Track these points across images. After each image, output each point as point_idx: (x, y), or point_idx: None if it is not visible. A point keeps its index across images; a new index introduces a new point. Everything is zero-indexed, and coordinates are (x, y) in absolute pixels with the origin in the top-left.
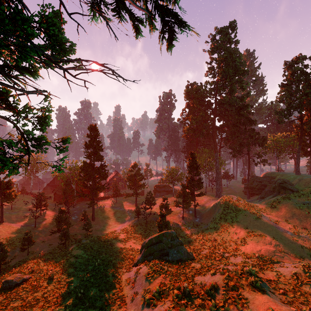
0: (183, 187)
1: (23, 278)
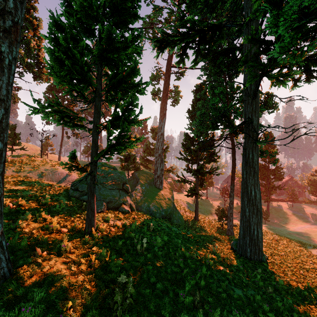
0: None
1: (235, 224)
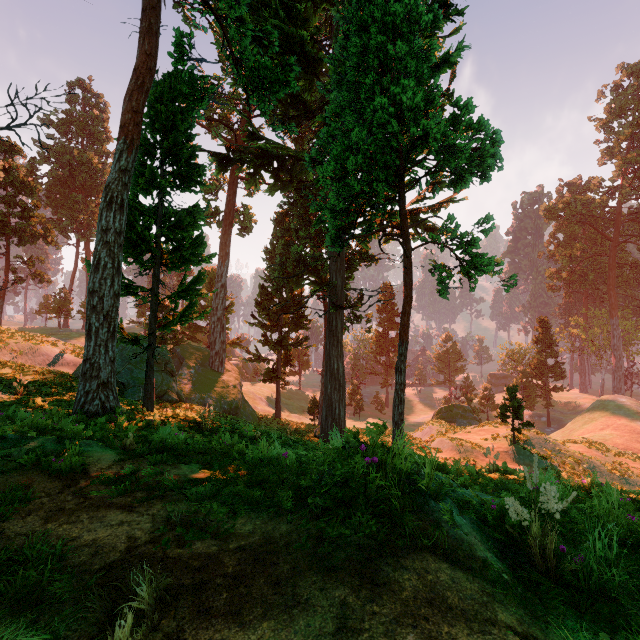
0: (524, 374)
1: None
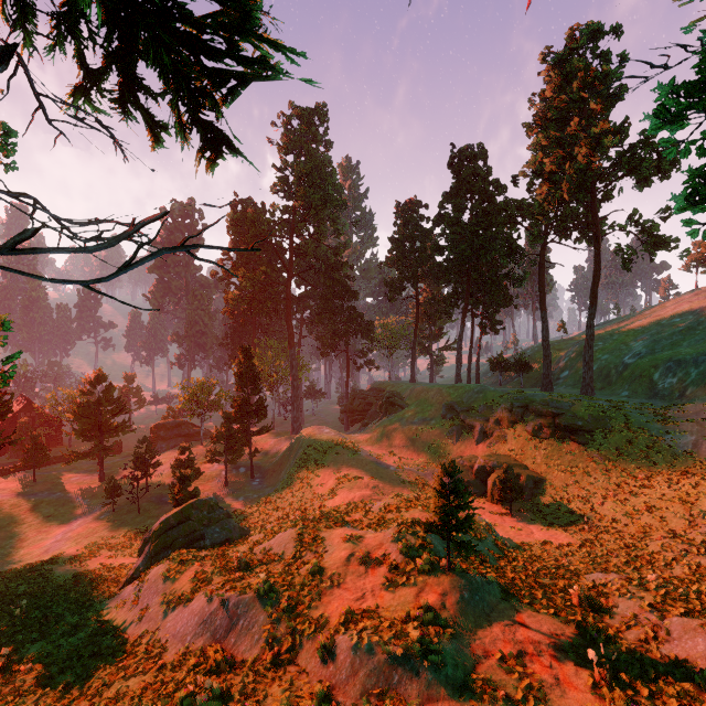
0: (228, 419)
1: None
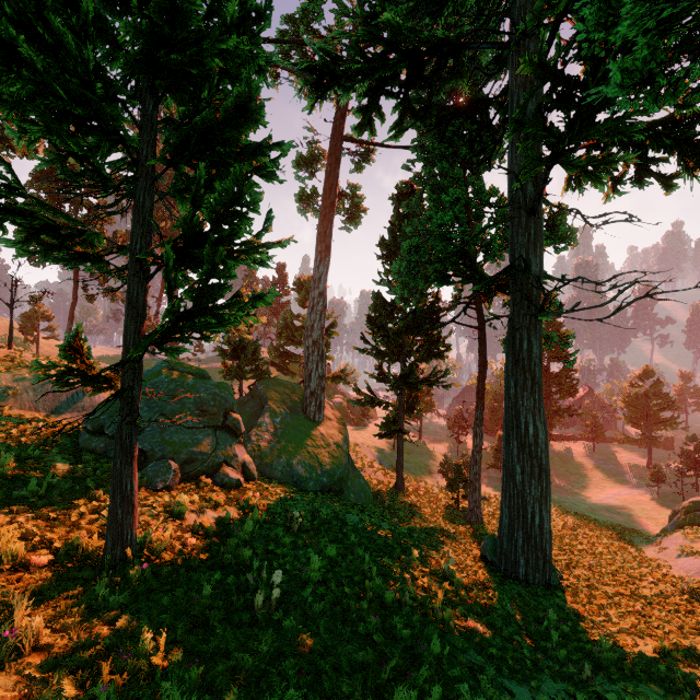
0: None
1: (483, 495)
